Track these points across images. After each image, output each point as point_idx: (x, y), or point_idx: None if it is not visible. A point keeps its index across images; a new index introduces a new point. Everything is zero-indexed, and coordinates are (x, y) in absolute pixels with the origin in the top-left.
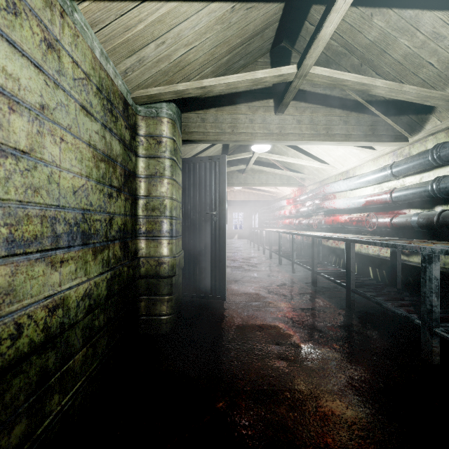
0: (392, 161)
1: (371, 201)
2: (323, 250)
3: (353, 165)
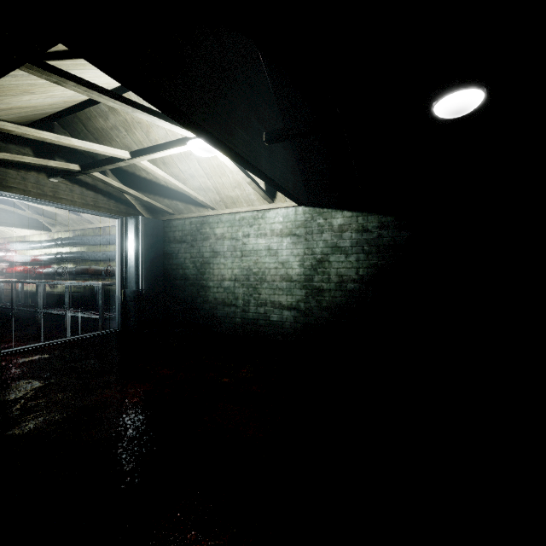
0: (47, 238)
1: (35, 260)
2: (7, 293)
3: (28, 234)
